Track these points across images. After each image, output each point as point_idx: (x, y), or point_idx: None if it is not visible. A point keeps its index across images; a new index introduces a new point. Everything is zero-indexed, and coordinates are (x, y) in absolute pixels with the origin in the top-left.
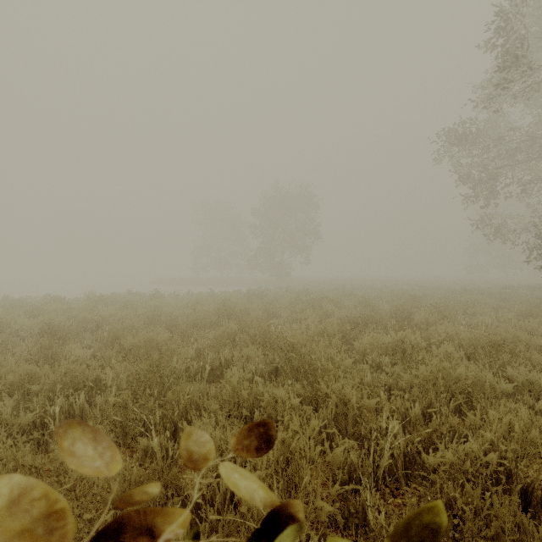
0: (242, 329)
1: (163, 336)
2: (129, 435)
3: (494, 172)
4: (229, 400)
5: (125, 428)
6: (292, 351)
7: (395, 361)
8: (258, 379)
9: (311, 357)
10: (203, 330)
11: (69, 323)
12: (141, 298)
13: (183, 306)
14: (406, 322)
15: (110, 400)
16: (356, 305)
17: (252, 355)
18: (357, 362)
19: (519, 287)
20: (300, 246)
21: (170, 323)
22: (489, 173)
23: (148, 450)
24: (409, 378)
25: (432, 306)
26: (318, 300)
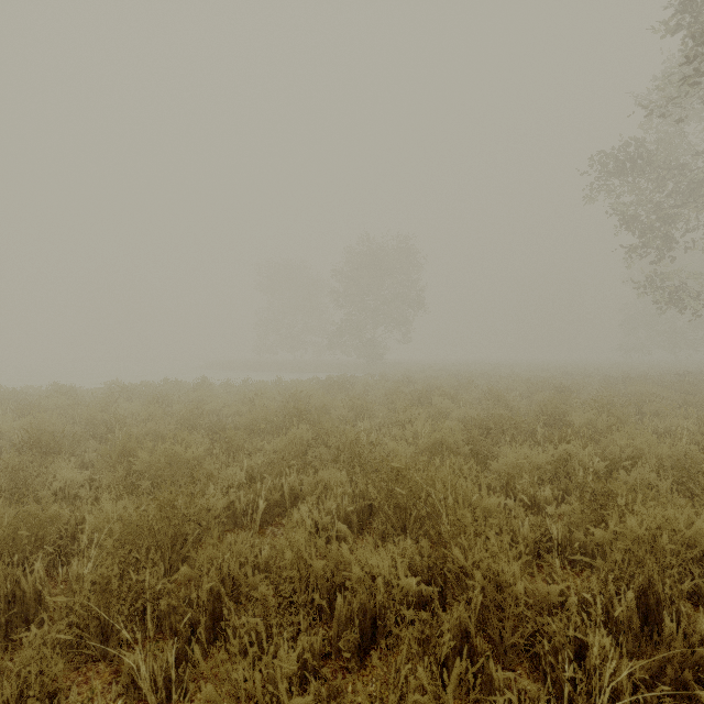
0: (318, 436)
1: (195, 451)
2: (112, 642)
3: (670, 214)
4: (291, 575)
5: (107, 628)
6: (396, 480)
7: (558, 493)
8: (342, 526)
9: (427, 491)
10: (262, 437)
11: (68, 427)
12: (182, 389)
13: (237, 401)
14: (558, 425)
15: (86, 572)
16: (481, 399)
17: (333, 482)
18: (493, 489)
19: (701, 374)
20: (397, 319)
21: (215, 426)
22: (663, 215)
23: (140, 676)
24: (603, 535)
25: (595, 403)
26: (426, 392)
